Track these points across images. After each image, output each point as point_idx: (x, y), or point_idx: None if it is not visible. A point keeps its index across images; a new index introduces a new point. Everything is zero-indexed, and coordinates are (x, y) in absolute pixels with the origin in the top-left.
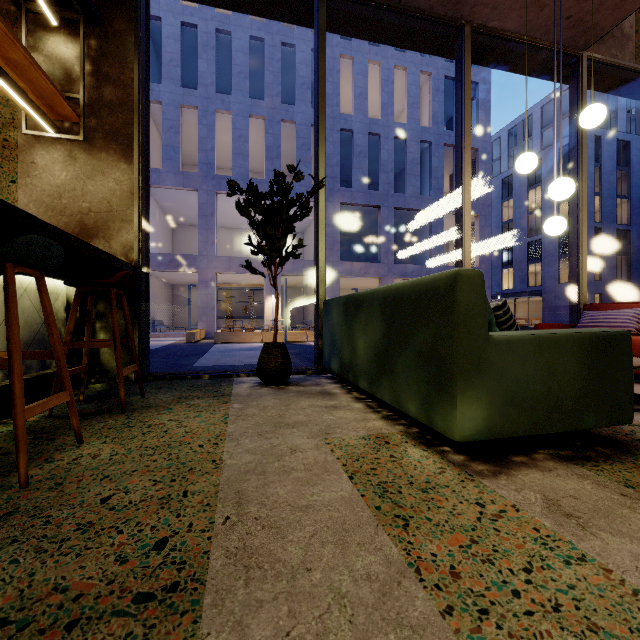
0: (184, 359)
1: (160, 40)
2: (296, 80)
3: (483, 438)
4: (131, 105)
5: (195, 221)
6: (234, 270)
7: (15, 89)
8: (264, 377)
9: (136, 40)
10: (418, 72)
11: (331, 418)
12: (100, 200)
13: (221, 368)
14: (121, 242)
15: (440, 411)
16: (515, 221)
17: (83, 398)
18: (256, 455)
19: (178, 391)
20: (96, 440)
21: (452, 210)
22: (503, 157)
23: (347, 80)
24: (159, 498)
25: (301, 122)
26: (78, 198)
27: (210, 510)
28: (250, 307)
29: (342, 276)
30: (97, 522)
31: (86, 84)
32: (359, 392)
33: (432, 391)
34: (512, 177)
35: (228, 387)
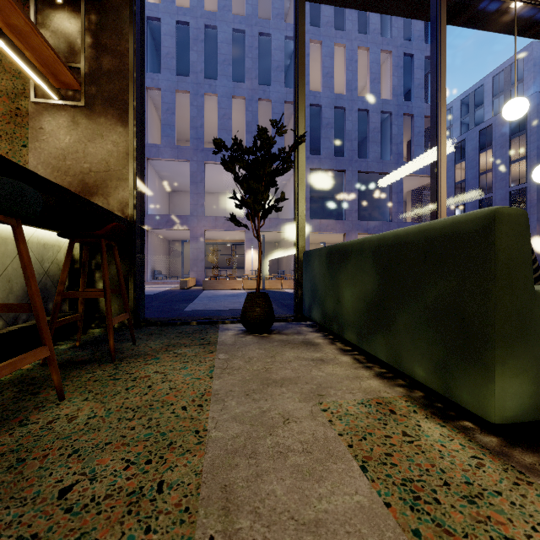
0: (177, 304)
1: (159, 37)
2: (272, 64)
3: (528, 420)
4: (127, 73)
5: (187, 187)
6: (219, 228)
7: (19, 55)
8: (248, 325)
9: (131, 13)
10: (379, 51)
11: (320, 374)
12: (99, 161)
13: (208, 312)
14: (118, 199)
15: (466, 382)
16: (467, 181)
17: (79, 344)
18: (244, 425)
19: (167, 338)
20: (78, 396)
21: (410, 172)
22: (456, 124)
23: (316, 62)
24: (128, 493)
25: (276, 100)
26: (80, 159)
27: (189, 521)
28: (233, 259)
29: (311, 232)
30: (44, 536)
31: (87, 55)
32: (342, 343)
33: (452, 356)
34: (464, 142)
35: (214, 334)
